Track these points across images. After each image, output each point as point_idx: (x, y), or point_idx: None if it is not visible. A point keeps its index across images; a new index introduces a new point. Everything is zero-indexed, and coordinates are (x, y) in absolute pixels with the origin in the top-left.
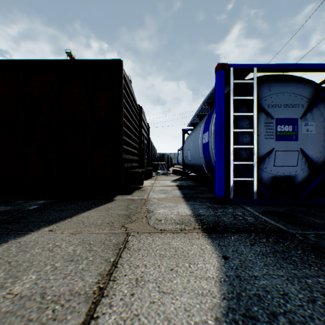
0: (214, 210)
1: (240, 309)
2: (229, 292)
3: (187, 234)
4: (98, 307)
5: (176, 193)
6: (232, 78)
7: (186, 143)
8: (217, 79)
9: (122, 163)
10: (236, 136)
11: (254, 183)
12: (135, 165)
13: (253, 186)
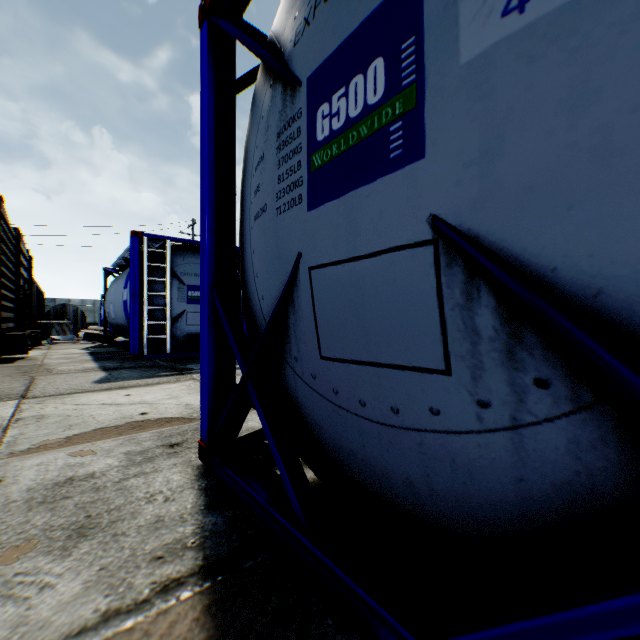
0: (123, 363)
1: (107, 379)
2: (105, 378)
3: (89, 372)
4: (33, 386)
5: (86, 358)
6: (147, 246)
7: (110, 293)
8: (132, 245)
9: (1, 324)
10: (153, 298)
11: (168, 340)
12: (12, 326)
13: (167, 342)
